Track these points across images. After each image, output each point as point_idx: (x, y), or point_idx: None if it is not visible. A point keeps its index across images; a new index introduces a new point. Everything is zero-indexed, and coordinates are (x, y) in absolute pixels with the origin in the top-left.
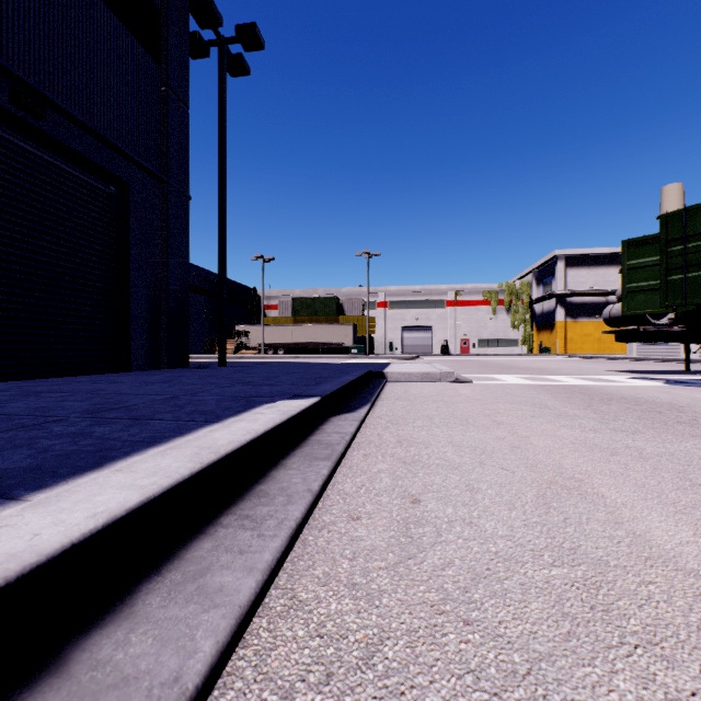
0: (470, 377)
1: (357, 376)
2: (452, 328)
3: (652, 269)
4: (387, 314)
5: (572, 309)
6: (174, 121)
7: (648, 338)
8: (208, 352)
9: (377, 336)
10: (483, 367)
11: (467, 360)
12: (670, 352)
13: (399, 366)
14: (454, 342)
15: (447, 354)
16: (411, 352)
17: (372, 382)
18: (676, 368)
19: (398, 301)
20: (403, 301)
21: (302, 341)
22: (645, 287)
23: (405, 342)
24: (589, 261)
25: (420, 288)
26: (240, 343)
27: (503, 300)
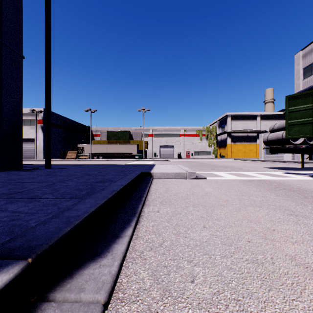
0: (201, 173)
1: (130, 179)
2: (183, 146)
3: (303, 112)
4: (153, 140)
5: (233, 138)
6: (7, 0)
7: (289, 151)
8: (62, 157)
9: (148, 150)
10: (202, 166)
11: (191, 162)
12: (279, 157)
13: (160, 167)
14: (183, 153)
15: (180, 158)
16: (164, 157)
17: (143, 181)
18: (291, 166)
19: (158, 134)
20: (160, 134)
21: (112, 152)
22: (299, 122)
23: (161, 152)
24: (240, 117)
25: (168, 128)
26: (79, 153)
27: (204, 134)
